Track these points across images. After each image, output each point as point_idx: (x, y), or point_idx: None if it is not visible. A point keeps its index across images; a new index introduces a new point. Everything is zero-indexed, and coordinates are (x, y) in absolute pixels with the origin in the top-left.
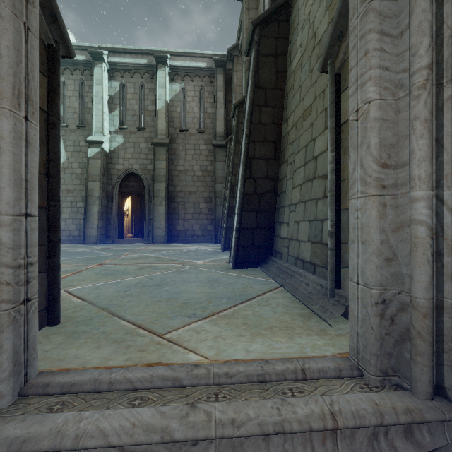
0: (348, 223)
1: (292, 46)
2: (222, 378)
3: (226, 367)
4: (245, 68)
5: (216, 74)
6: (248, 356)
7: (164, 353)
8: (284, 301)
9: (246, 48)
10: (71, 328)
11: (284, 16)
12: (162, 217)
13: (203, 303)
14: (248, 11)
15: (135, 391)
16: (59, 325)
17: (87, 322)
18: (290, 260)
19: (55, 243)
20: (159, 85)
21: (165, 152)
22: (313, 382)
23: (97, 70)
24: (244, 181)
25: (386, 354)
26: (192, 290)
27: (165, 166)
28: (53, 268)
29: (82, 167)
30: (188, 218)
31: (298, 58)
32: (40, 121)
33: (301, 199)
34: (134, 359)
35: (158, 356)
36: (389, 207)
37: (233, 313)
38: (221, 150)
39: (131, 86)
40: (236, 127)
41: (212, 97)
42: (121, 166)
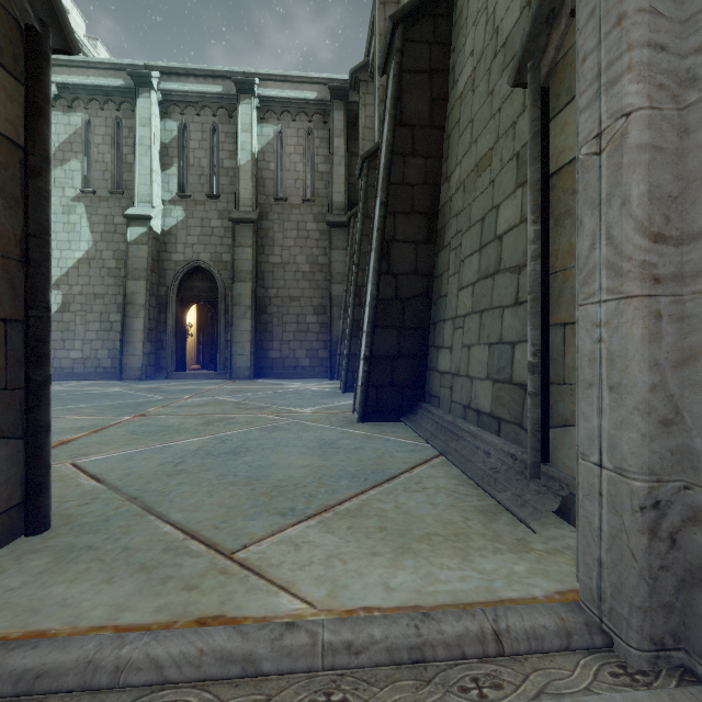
0: (564, 349)
1: (457, 56)
2: (339, 655)
3: (348, 629)
4: (379, 98)
5: (332, 110)
6: (390, 599)
7: (231, 593)
8: (448, 482)
9: (381, 61)
10: (67, 540)
11: (443, 8)
12: (247, 338)
13: (307, 487)
14: (383, 7)
15: (167, 687)
16: (47, 532)
17: (100, 526)
18: (455, 410)
19: (39, 385)
20: (242, 128)
21: (251, 233)
22: (517, 661)
23: (141, 103)
24: (378, 278)
25: (662, 607)
26: (290, 462)
27: (251, 256)
28: (35, 429)
29: (119, 257)
30: (288, 339)
31: (467, 75)
32: (10, 164)
33: (473, 308)
34: (173, 609)
35: (220, 600)
36: (667, 320)
37: (360, 508)
38: (340, 231)
39: (196, 129)
40: (365, 193)
41: (326, 146)
42: (181, 256)
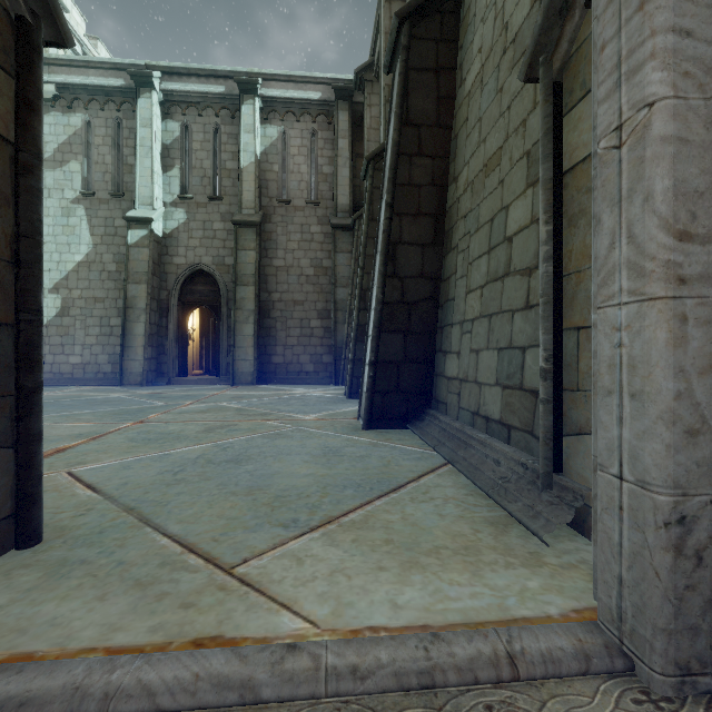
0: (578, 354)
1: (465, 53)
2: (344, 681)
3: (353, 651)
4: (384, 97)
5: (337, 111)
6: (397, 618)
7: (230, 612)
8: (456, 492)
9: (387, 59)
10: (60, 553)
11: (450, 4)
12: (250, 343)
13: (311, 497)
14: (389, 5)
15: None
16: (39, 545)
17: (94, 539)
18: (463, 417)
19: (30, 391)
20: (245, 128)
21: (254, 236)
22: (533, 686)
23: (142, 103)
24: (384, 281)
25: (687, 629)
26: (293, 471)
27: (254, 259)
28: (26, 438)
29: (119, 260)
30: (292, 344)
31: (475, 73)
32: None
33: (482, 311)
34: (169, 628)
35: (218, 619)
36: (693, 324)
37: (366, 519)
38: (345, 234)
39: (198, 129)
40: (370, 195)
41: (330, 147)
42: (183, 259)
